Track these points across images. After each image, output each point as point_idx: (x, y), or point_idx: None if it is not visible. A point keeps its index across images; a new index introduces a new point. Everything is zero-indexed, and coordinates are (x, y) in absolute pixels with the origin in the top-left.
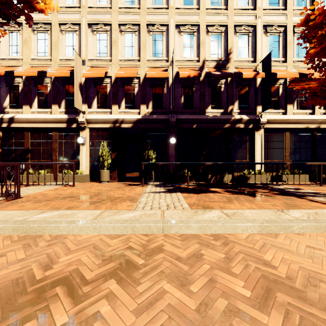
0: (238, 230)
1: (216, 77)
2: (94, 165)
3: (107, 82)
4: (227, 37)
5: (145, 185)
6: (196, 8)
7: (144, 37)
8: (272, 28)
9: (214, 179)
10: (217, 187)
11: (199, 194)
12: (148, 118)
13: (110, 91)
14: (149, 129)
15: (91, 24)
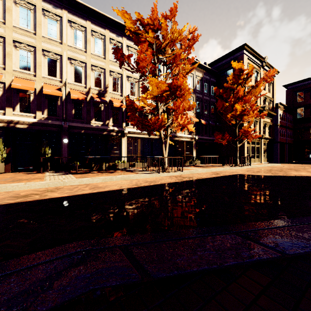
0: (94, 182)
1: (97, 102)
2: None
3: None
4: (106, 77)
5: (43, 173)
6: (84, 51)
7: (40, 59)
8: (132, 79)
9: (96, 167)
10: (96, 171)
11: (83, 174)
12: (44, 123)
13: (3, 95)
14: (44, 130)
15: None
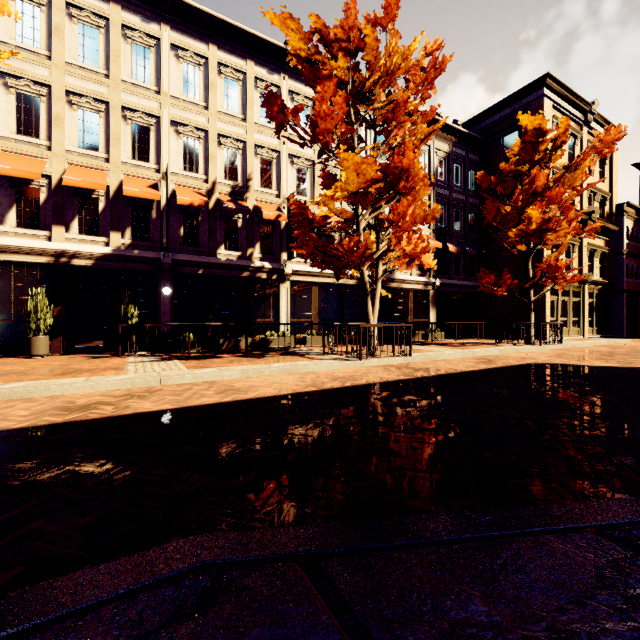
0: (225, 377)
1: (230, 211)
2: (10, 329)
3: (40, 184)
4: (246, 158)
5: (123, 357)
6: (204, 106)
7: (118, 127)
8: (300, 161)
9: (227, 345)
10: (227, 353)
11: (202, 360)
12: (126, 255)
13: (48, 201)
14: (126, 270)
15: (3, 72)
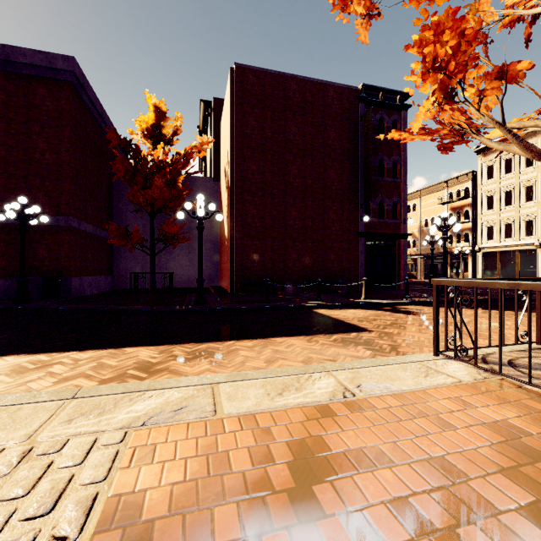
0: None
1: None
2: None
3: None
4: None
5: None
6: None
7: None
8: None
9: None
10: None
11: None
12: None
13: None
14: None
15: None
